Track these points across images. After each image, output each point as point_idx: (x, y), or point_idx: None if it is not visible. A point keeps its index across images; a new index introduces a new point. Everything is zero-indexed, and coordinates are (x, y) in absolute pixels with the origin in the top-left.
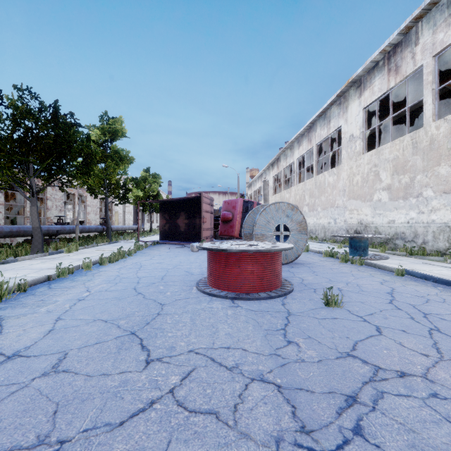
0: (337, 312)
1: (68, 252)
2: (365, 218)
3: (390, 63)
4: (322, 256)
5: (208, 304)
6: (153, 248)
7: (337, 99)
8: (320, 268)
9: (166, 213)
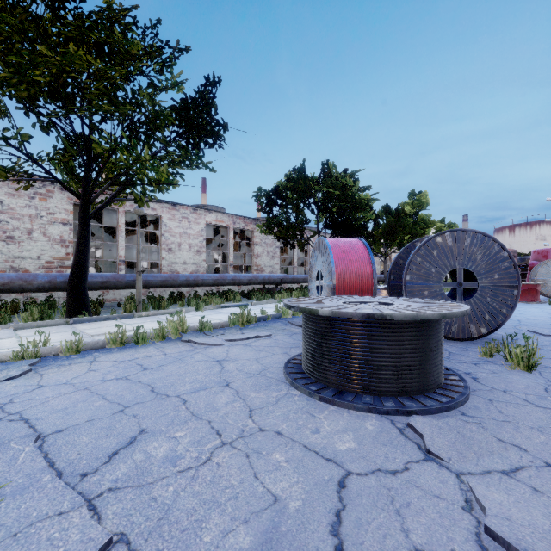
0: None
1: None
2: None
3: None
4: None
5: None
6: None
7: None
8: None
9: None
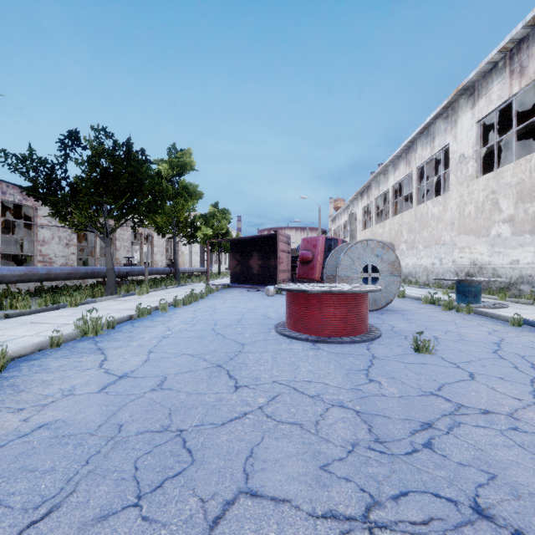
0: (428, 358)
1: (139, 294)
2: (480, 257)
3: (513, 64)
4: (421, 303)
5: (288, 346)
6: (225, 291)
7: (444, 111)
8: (417, 315)
9: (237, 253)
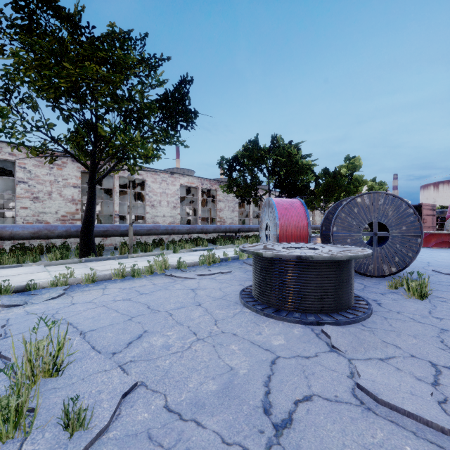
0: None
1: None
2: None
3: None
4: None
5: None
6: None
7: None
8: None
9: None
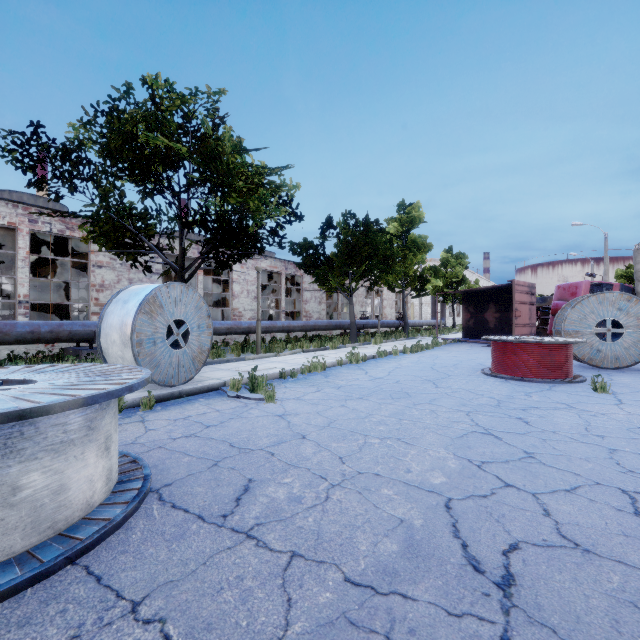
0: (599, 395)
1: (374, 344)
2: None
3: None
4: None
5: (483, 379)
6: (453, 345)
7: None
8: None
9: (470, 305)
